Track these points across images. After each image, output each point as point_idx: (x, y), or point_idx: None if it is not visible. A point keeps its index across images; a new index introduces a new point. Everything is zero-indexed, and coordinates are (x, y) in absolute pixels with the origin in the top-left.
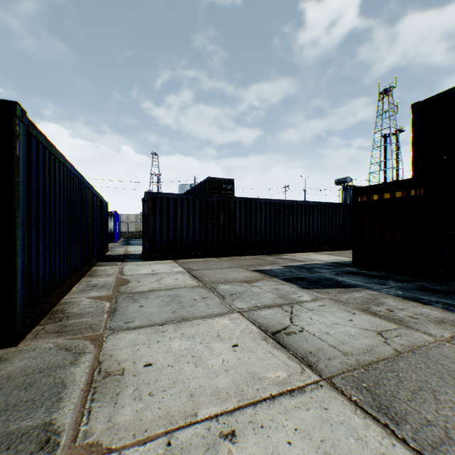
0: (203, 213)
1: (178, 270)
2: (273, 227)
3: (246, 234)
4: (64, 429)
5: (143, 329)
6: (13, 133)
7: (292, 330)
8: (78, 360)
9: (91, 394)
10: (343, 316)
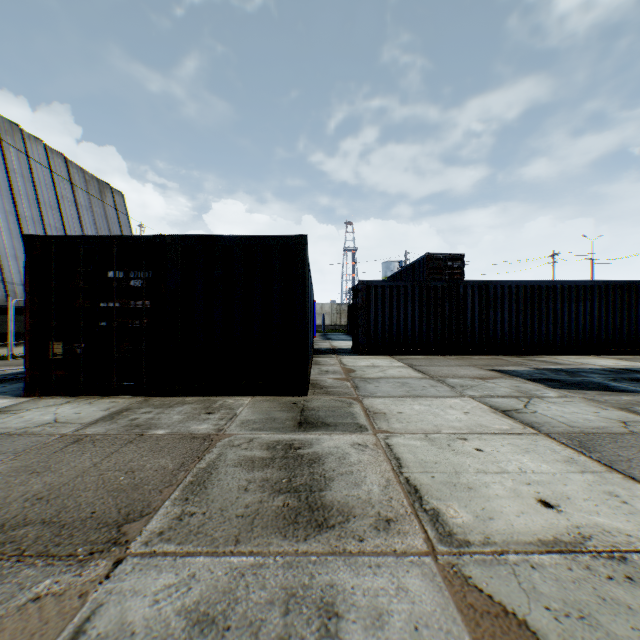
0: (424, 302)
1: (399, 365)
2: (521, 319)
3: (480, 328)
4: (366, 425)
5: (386, 398)
6: (305, 256)
7: (523, 411)
8: (352, 406)
9: (371, 418)
10: (588, 409)
